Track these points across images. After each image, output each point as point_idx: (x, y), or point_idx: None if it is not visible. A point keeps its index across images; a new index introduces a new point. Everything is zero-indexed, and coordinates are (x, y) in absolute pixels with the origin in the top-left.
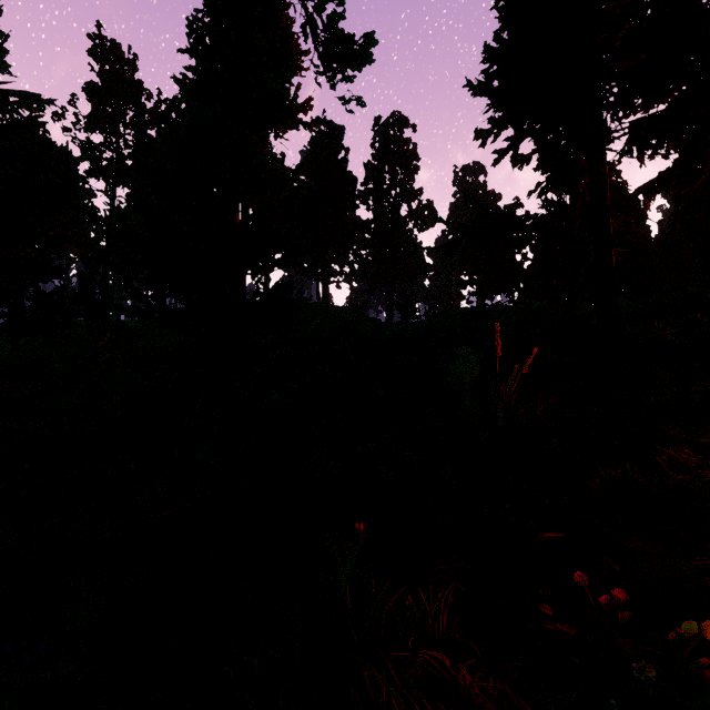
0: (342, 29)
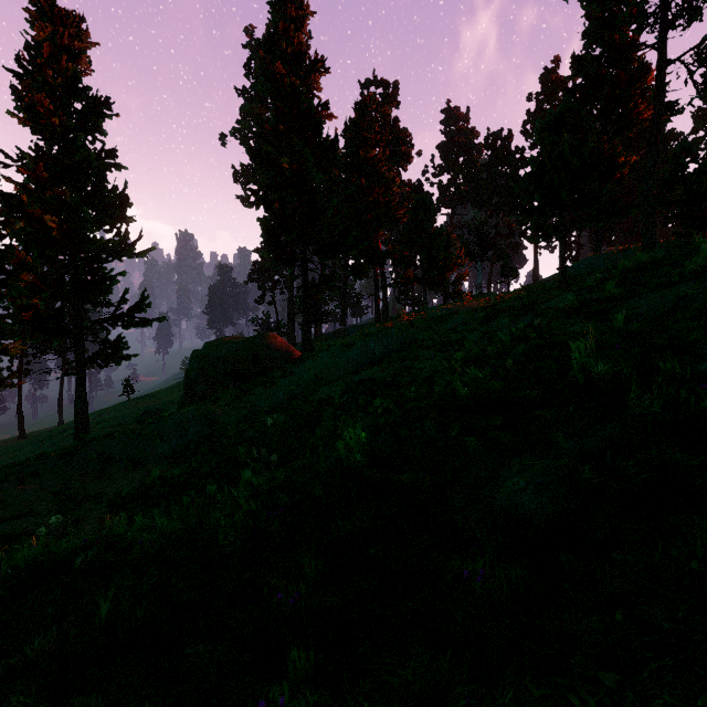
0: None
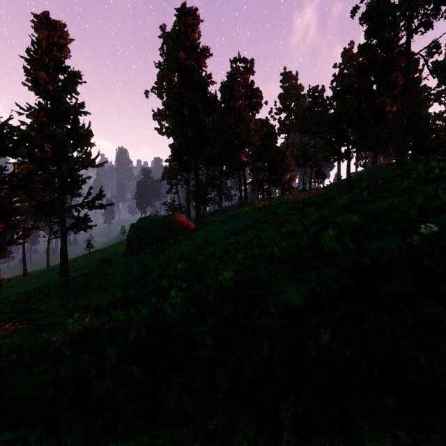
0: (441, 61)
